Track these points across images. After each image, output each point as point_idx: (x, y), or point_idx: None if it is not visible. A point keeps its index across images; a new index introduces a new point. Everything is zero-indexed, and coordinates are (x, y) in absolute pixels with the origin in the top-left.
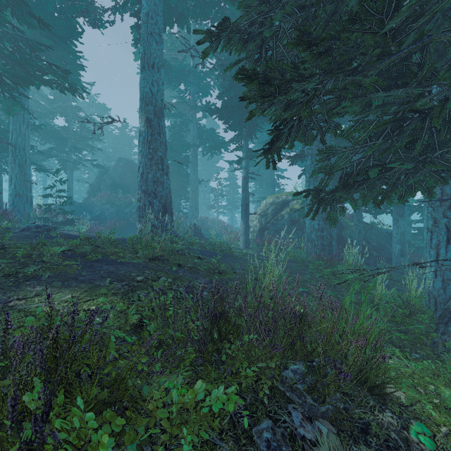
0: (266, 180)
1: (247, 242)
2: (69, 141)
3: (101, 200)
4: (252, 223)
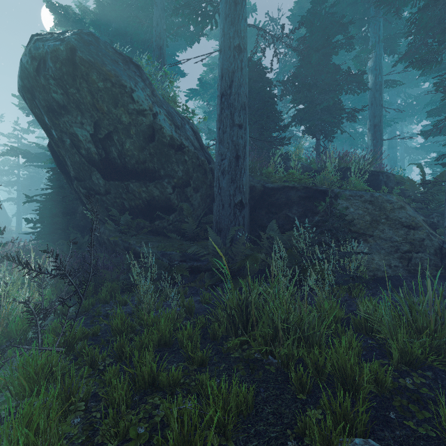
0: None
1: None
2: None
3: None
4: None
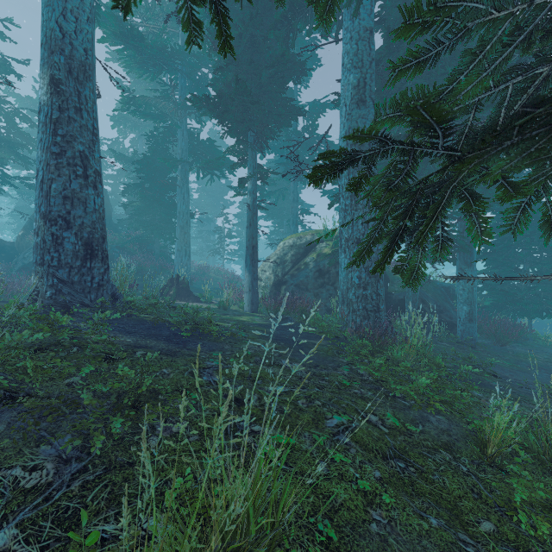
0: (288, 217)
1: (255, 302)
2: None
3: None
4: (264, 274)
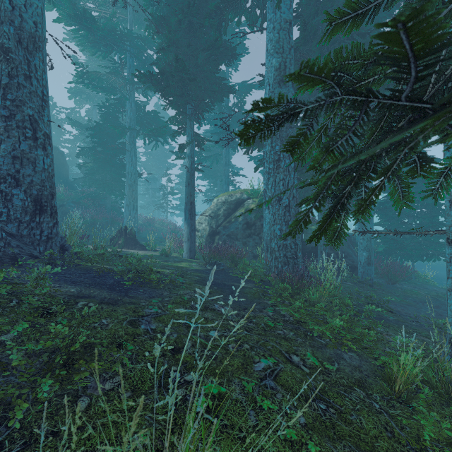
0: (221, 178)
1: (192, 250)
2: None
3: None
4: (201, 225)
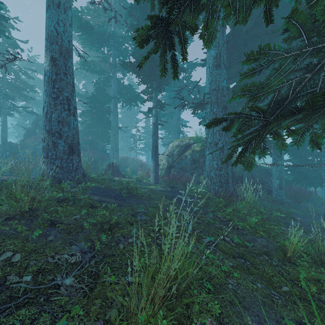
0: (173, 129)
1: (157, 178)
2: (3, 90)
3: (34, 142)
4: (161, 161)
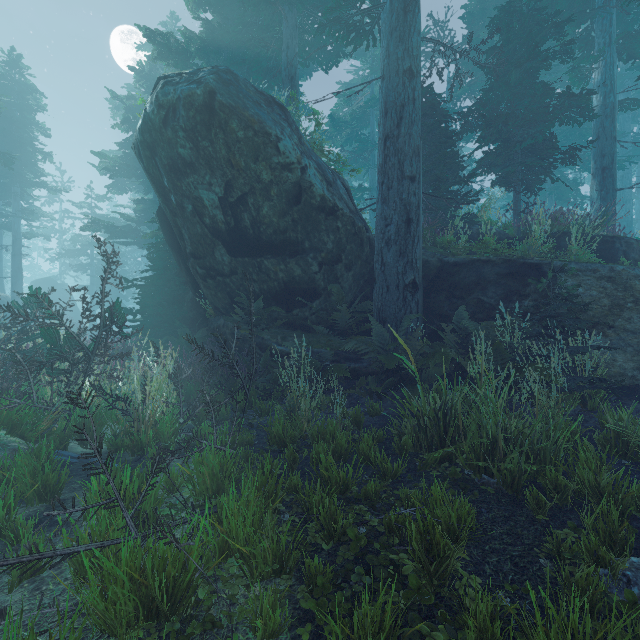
0: None
1: None
2: None
3: None
4: None
